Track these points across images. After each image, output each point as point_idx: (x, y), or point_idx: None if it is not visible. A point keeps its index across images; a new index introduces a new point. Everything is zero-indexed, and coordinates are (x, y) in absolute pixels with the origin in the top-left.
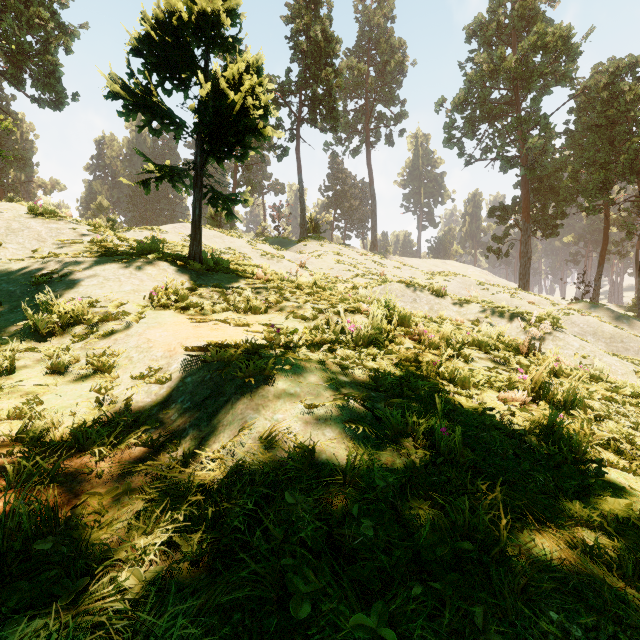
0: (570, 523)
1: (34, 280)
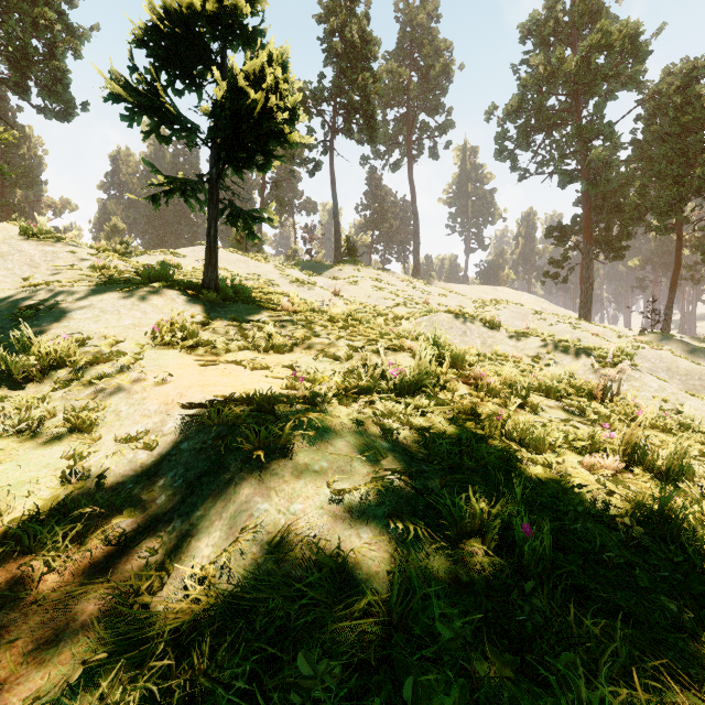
0: None
1: (18, 313)
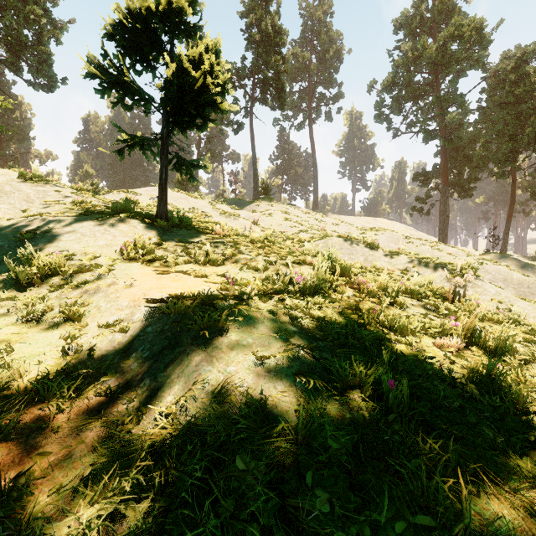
0: (525, 485)
1: (20, 236)
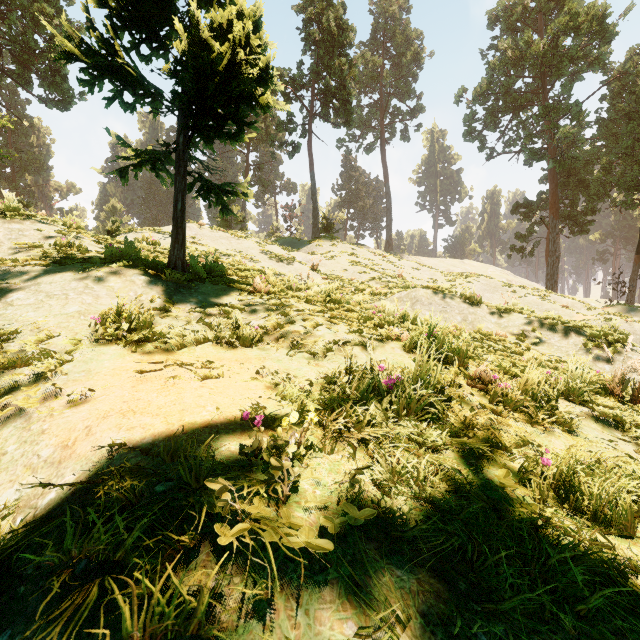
0: None
1: None
